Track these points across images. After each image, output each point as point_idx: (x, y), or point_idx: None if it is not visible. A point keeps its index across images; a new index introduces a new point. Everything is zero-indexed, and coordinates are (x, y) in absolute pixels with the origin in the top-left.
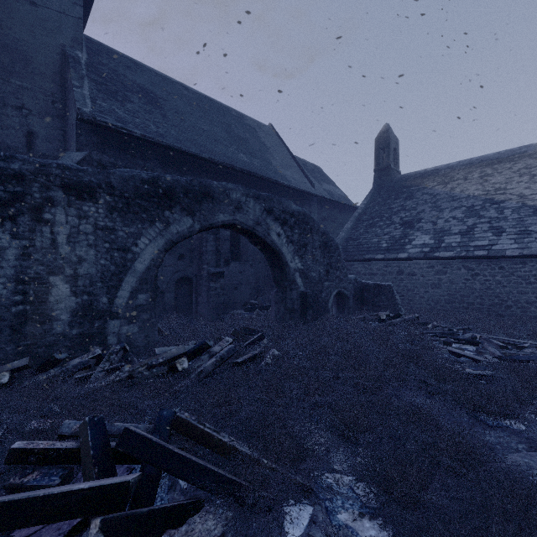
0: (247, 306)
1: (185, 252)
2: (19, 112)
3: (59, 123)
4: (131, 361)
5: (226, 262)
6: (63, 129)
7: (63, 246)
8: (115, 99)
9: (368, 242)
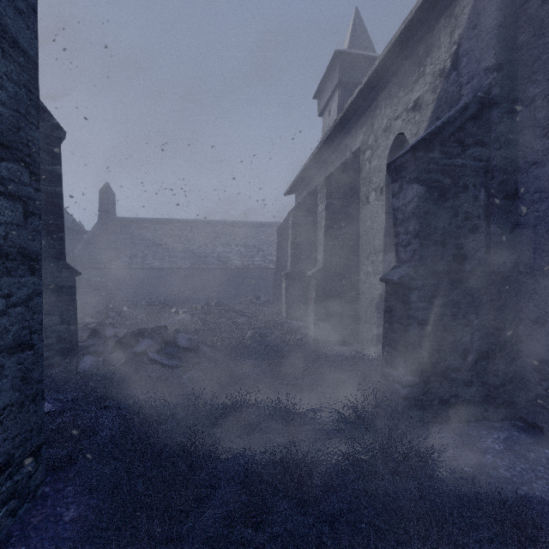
0: None
1: None
2: None
3: None
4: None
5: None
6: None
7: None
8: None
9: (95, 257)
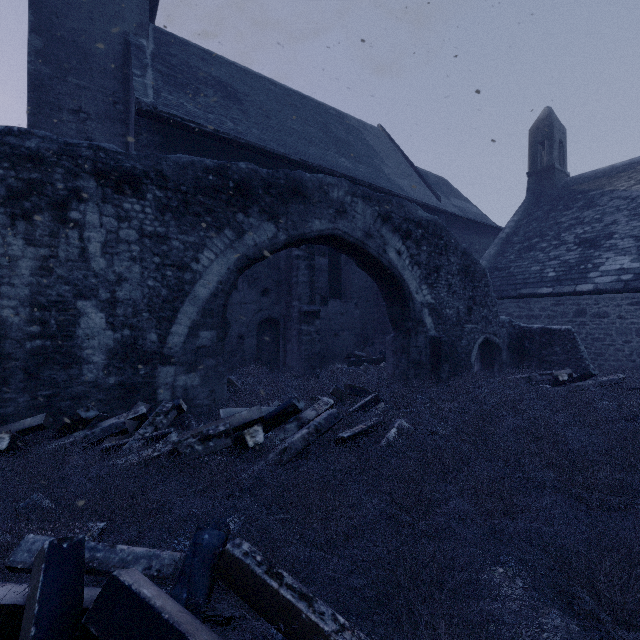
0: (351, 359)
1: (270, 286)
2: (76, 117)
3: (121, 129)
4: (188, 426)
5: (322, 299)
6: (125, 136)
7: (96, 258)
8: (184, 92)
9: (524, 271)
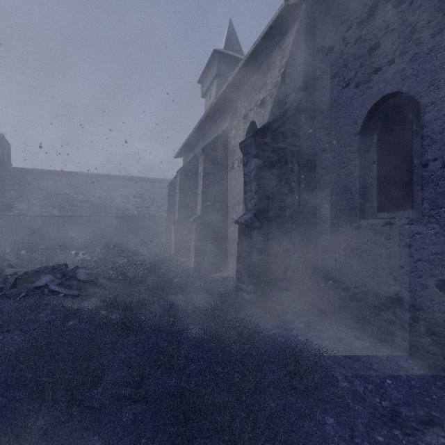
0: None
1: None
2: None
3: None
4: None
5: None
6: None
7: None
8: None
9: None
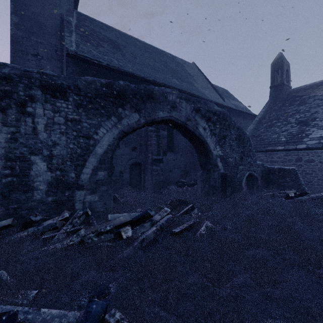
0: (179, 183)
1: (137, 146)
2: (36, 58)
3: (59, 64)
4: (91, 223)
5: (164, 152)
6: (61, 68)
7: (41, 133)
8: (92, 45)
9: (269, 137)
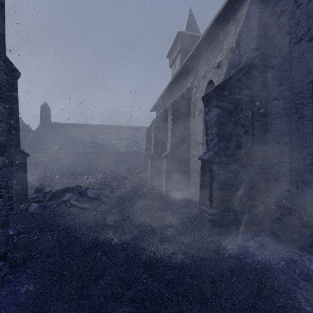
0: None
1: None
2: None
3: None
4: None
5: None
6: None
7: None
8: None
9: (38, 146)
